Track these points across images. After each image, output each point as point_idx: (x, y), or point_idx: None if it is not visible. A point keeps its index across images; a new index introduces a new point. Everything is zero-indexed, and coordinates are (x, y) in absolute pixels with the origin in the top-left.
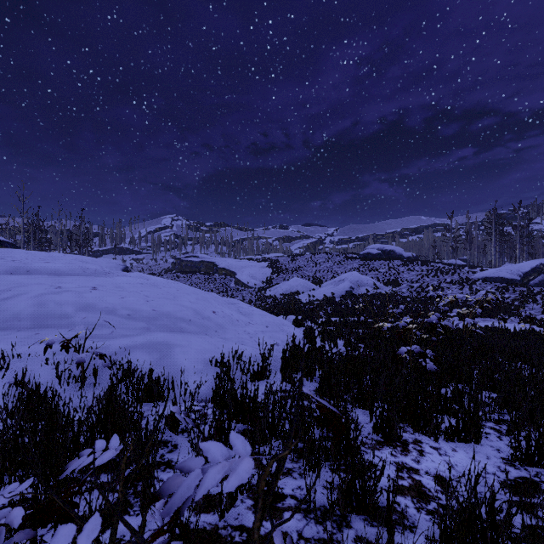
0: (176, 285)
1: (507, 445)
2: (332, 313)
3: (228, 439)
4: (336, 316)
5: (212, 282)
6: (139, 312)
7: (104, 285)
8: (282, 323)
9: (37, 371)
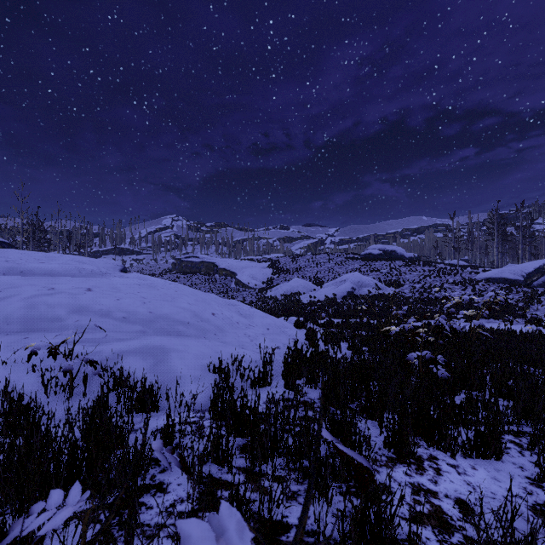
0: (174, 286)
1: (531, 462)
2: (334, 314)
3: (226, 456)
4: (338, 317)
5: (212, 283)
6: (135, 314)
7: (100, 286)
8: (283, 325)
9: (23, 378)
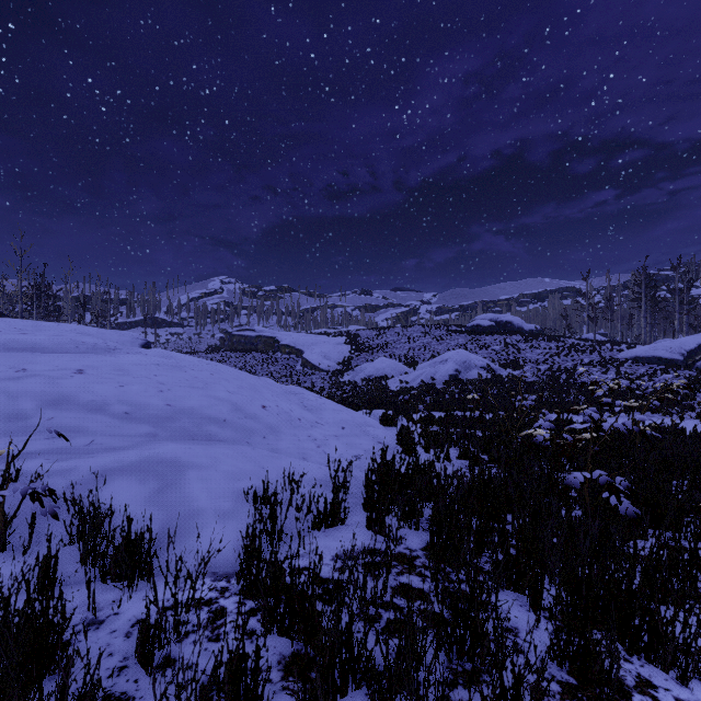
0: (211, 366)
1: None
2: (433, 405)
3: (252, 698)
4: (438, 410)
5: (272, 364)
6: (145, 408)
7: (98, 366)
8: (365, 422)
9: None
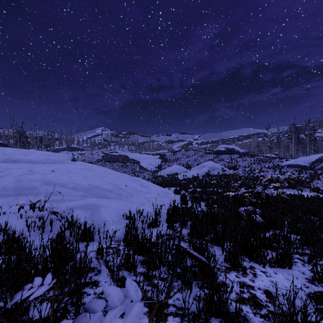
0: (103, 169)
1: (309, 270)
2: (197, 186)
3: (132, 266)
4: (199, 188)
5: (125, 167)
6: (80, 185)
7: (59, 169)
8: (167, 192)
9: (15, 222)
